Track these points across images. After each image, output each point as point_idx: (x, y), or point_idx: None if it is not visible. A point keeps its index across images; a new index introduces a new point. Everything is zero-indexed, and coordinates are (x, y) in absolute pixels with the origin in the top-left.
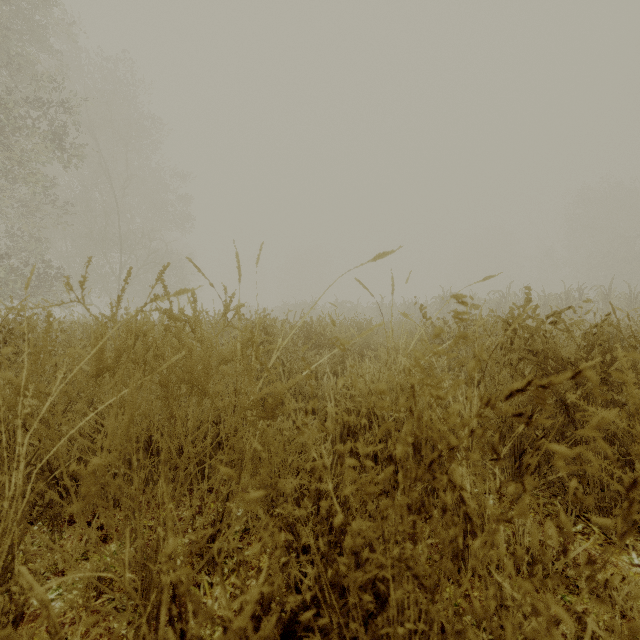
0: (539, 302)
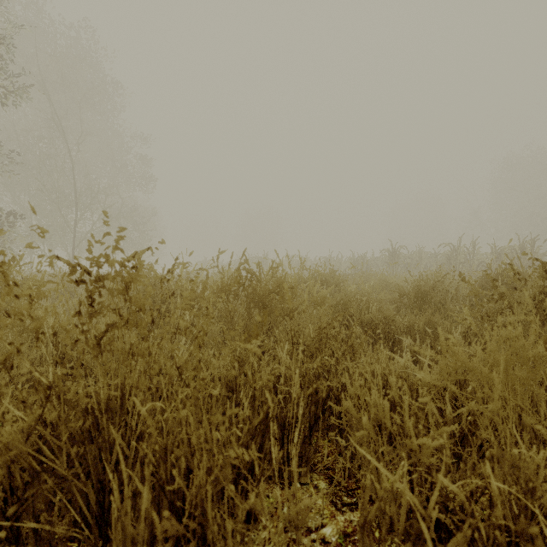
0: (493, 254)
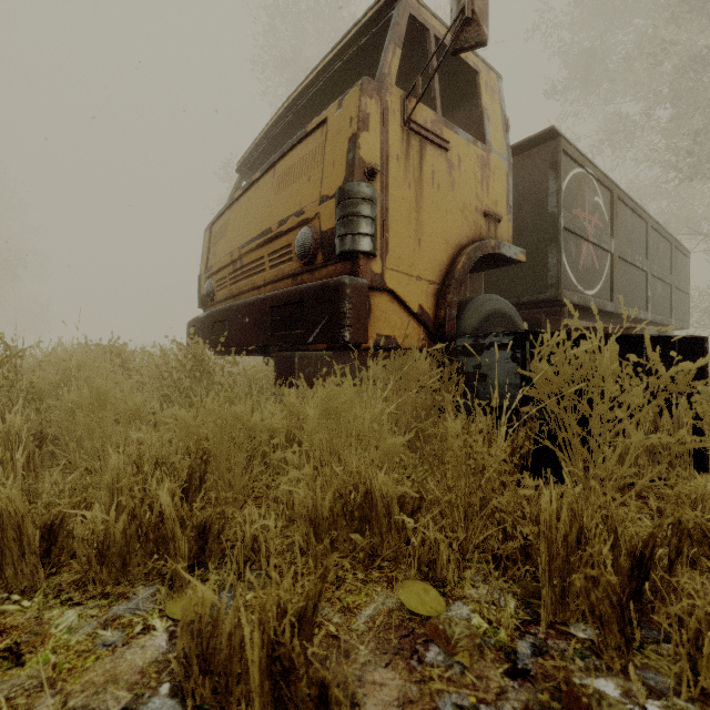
0: None
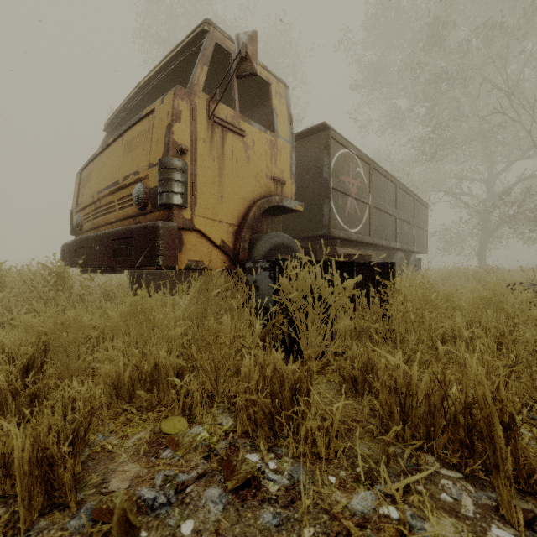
0: None
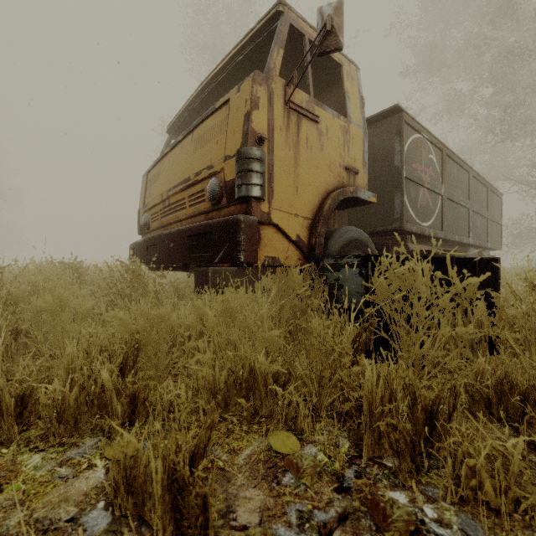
0: None
